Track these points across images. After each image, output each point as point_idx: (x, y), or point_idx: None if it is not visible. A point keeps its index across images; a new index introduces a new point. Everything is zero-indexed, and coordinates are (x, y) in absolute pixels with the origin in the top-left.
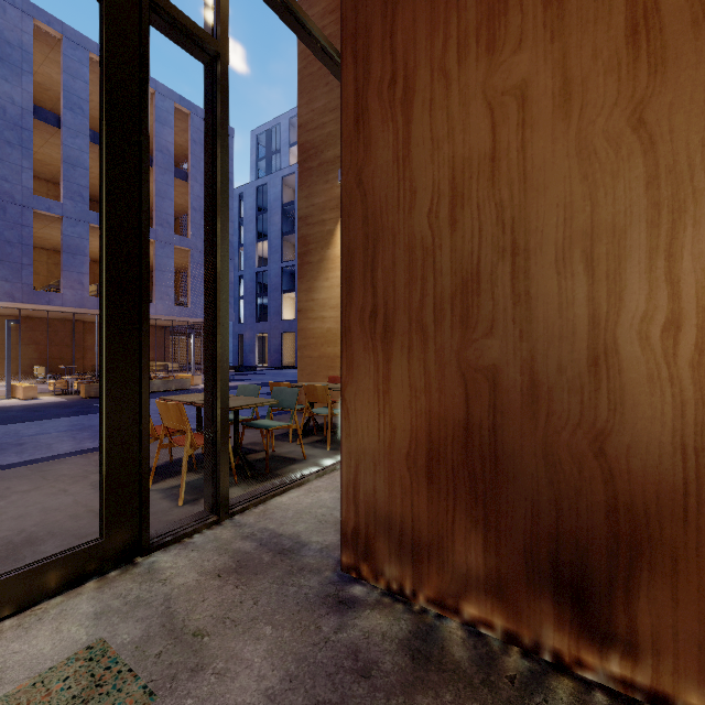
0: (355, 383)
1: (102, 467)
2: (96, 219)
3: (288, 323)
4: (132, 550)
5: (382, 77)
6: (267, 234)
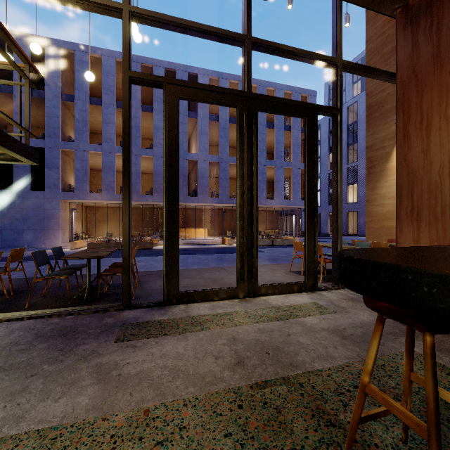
0: (403, 237)
1: (305, 260)
2: None
3: (351, 205)
4: (312, 288)
5: (416, 120)
6: None
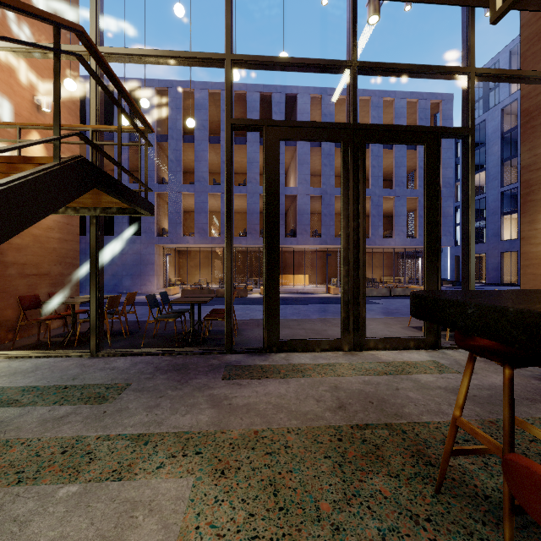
0: None
1: None
2: None
3: (508, 243)
4: (434, 345)
5: None
6: (483, 164)
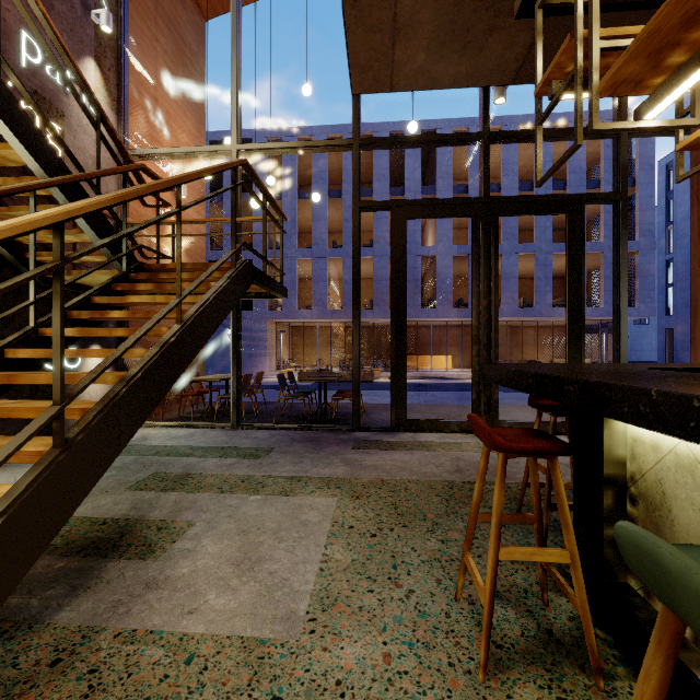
0: None
1: None
2: (522, 249)
3: None
4: None
5: None
6: None
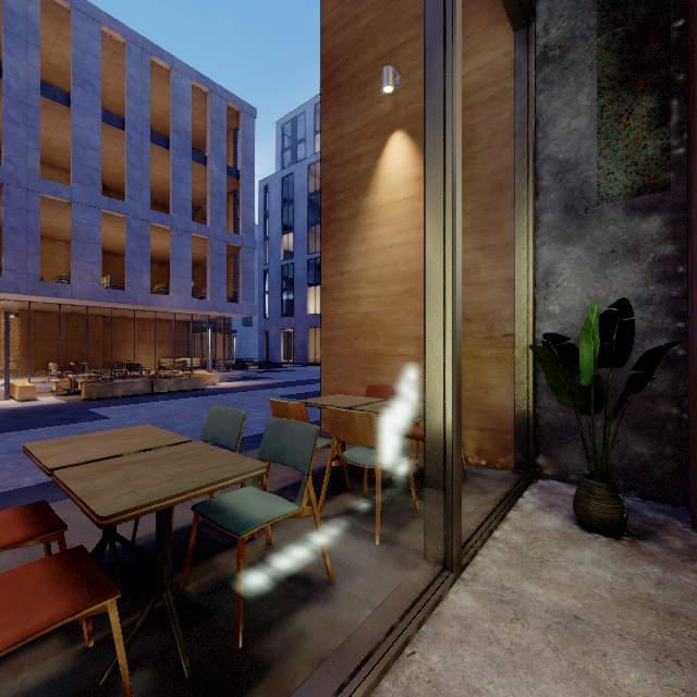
0: None
1: None
2: (107, 205)
3: (313, 317)
4: None
5: None
6: (292, 227)
